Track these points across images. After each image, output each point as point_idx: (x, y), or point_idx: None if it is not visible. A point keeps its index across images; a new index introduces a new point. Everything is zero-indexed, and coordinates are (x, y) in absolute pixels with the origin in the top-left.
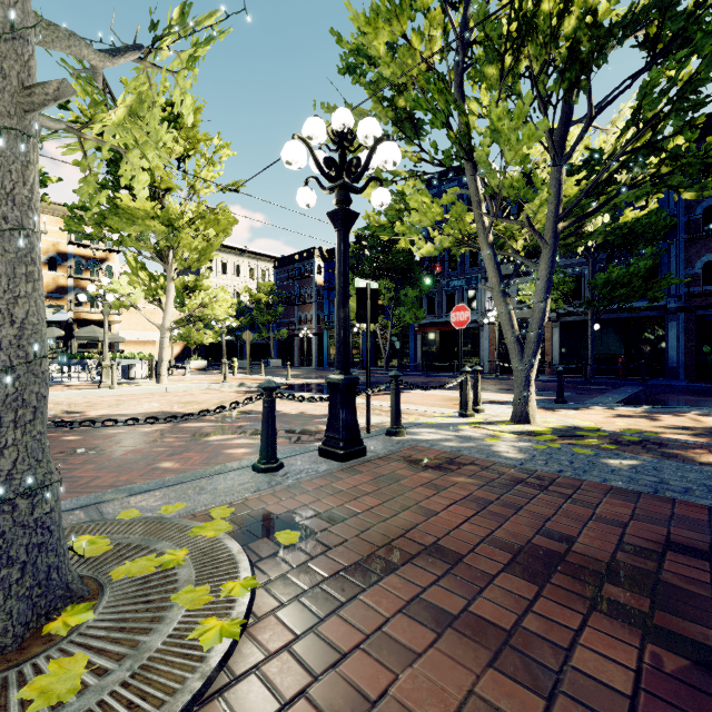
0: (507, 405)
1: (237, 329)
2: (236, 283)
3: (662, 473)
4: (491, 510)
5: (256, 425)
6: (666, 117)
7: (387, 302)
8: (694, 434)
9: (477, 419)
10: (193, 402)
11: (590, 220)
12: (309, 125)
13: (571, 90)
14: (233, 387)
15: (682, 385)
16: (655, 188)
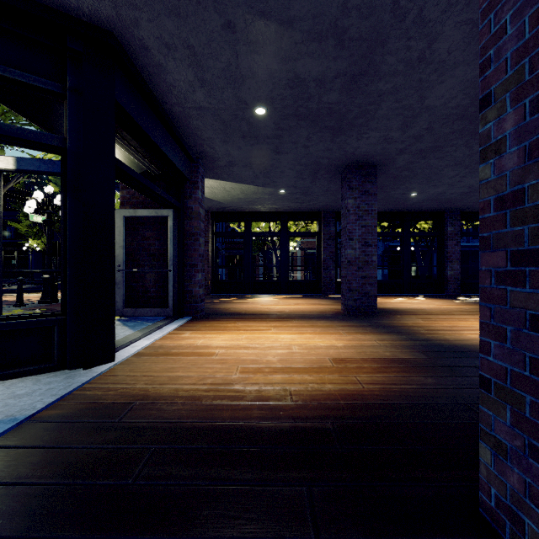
0: None
1: None
2: None
3: None
4: None
5: None
6: None
7: (57, 229)
8: None
9: None
10: None
11: None
12: (37, 194)
13: None
14: None
15: None
16: None
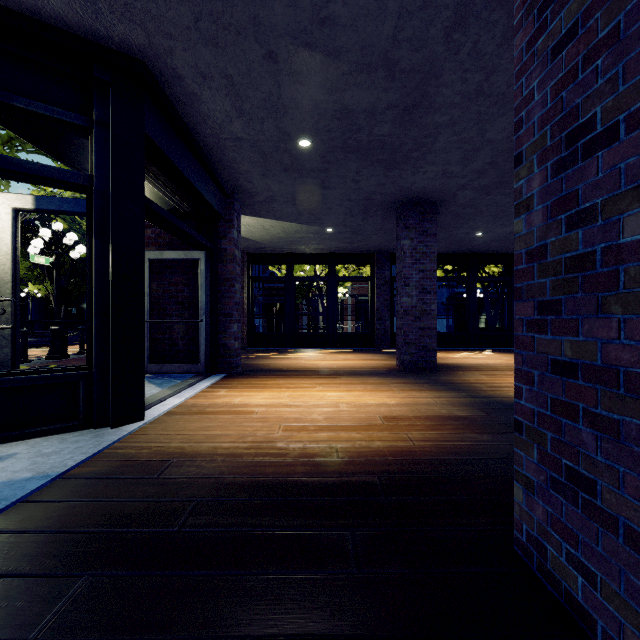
0: None
1: None
2: None
3: None
4: None
5: None
6: None
7: (63, 272)
8: None
9: None
10: None
11: None
12: (45, 232)
13: None
14: None
15: None
16: None
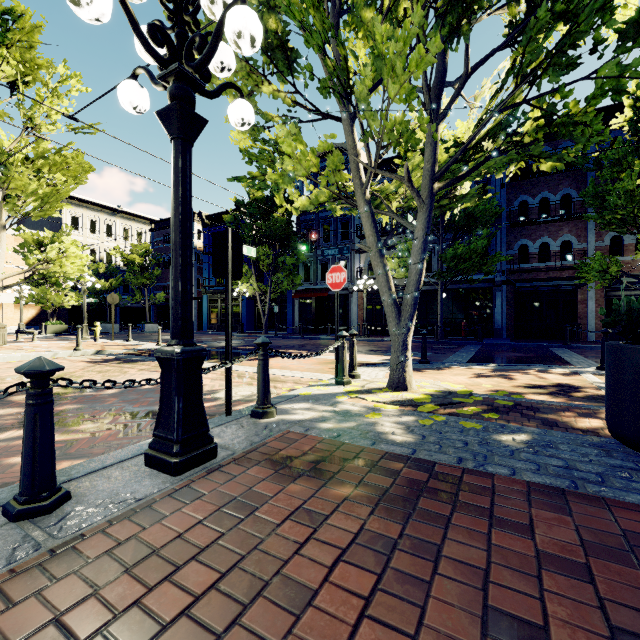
0: (379, 367)
1: (106, 292)
2: (107, 243)
3: (561, 451)
4: (395, 561)
5: (86, 408)
6: (544, 72)
7: (266, 268)
8: (550, 393)
9: (355, 387)
10: (17, 376)
11: (461, 184)
12: None
13: (451, 37)
14: (86, 355)
15: (508, 344)
16: (521, 155)
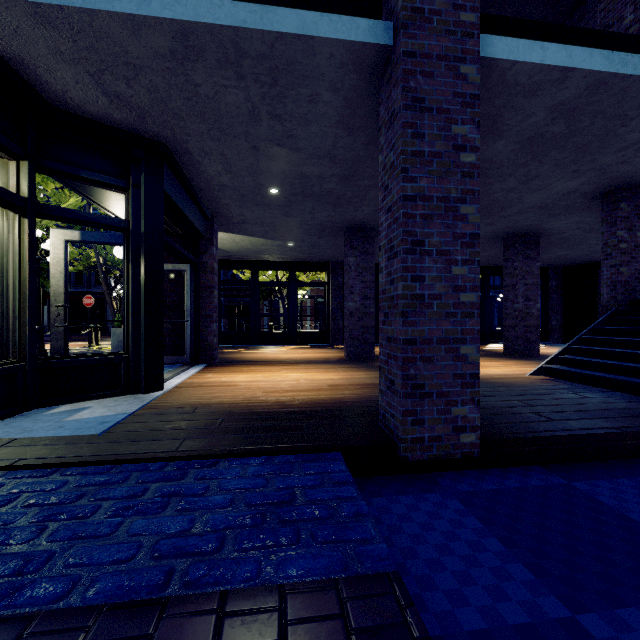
0: None
1: None
2: None
3: None
4: None
5: None
6: None
7: None
8: None
9: (97, 347)
10: None
11: None
12: None
13: None
14: None
15: None
16: None
